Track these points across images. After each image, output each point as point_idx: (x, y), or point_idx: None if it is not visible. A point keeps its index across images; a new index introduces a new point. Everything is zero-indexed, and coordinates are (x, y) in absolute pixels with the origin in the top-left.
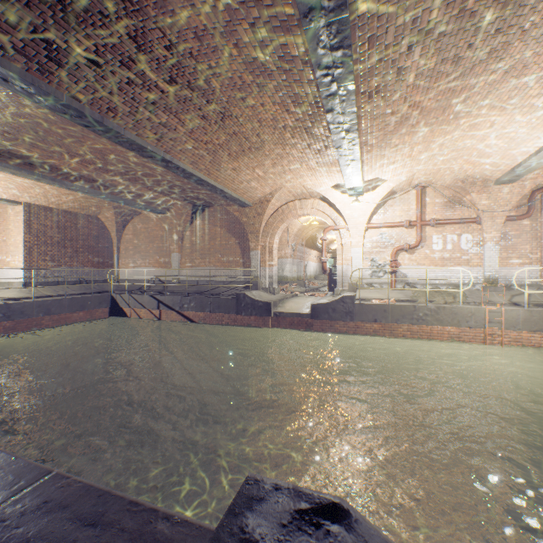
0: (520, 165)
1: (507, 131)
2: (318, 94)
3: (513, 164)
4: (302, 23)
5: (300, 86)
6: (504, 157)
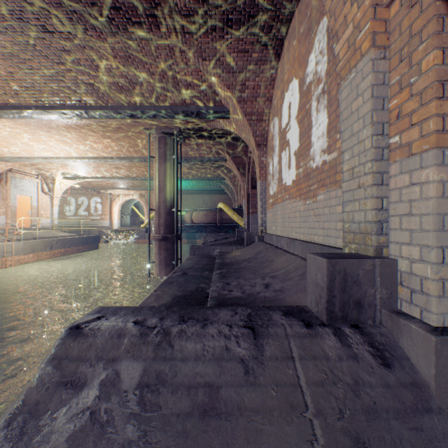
0: (30, 159)
1: (49, 145)
2: (53, 103)
3: (25, 156)
4: (113, 111)
5: (54, 95)
6: (26, 151)
